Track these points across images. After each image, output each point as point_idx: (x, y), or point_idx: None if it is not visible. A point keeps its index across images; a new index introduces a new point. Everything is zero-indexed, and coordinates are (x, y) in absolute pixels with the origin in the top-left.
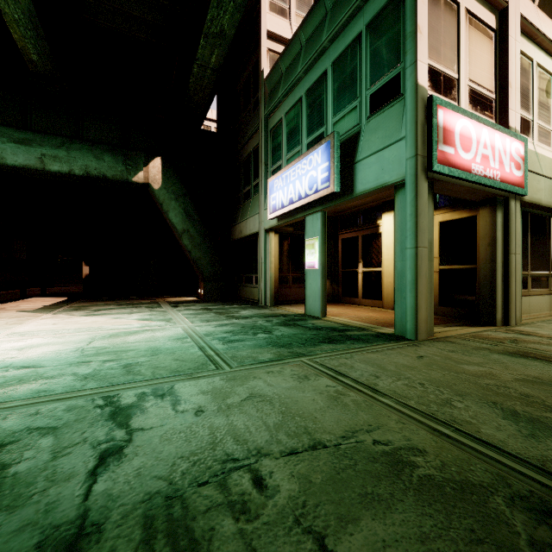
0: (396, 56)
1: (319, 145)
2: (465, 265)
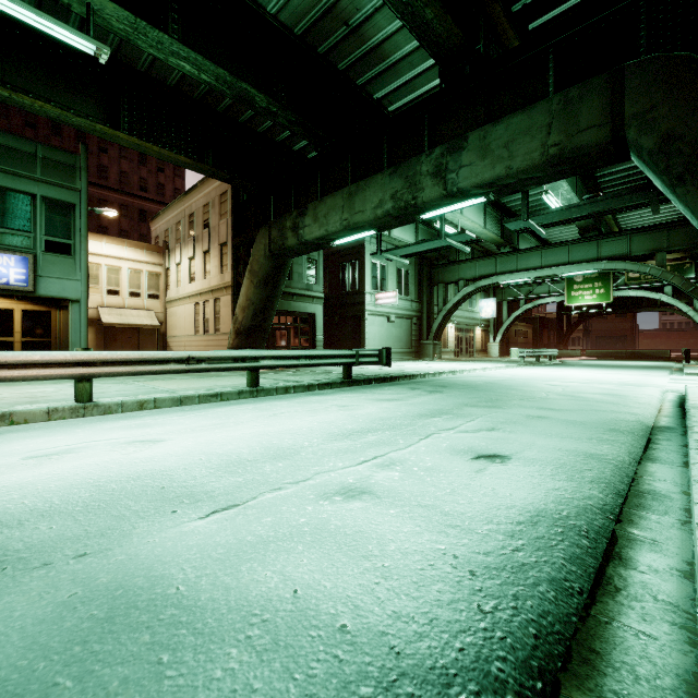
0: (69, 234)
1: (13, 253)
2: (44, 338)
